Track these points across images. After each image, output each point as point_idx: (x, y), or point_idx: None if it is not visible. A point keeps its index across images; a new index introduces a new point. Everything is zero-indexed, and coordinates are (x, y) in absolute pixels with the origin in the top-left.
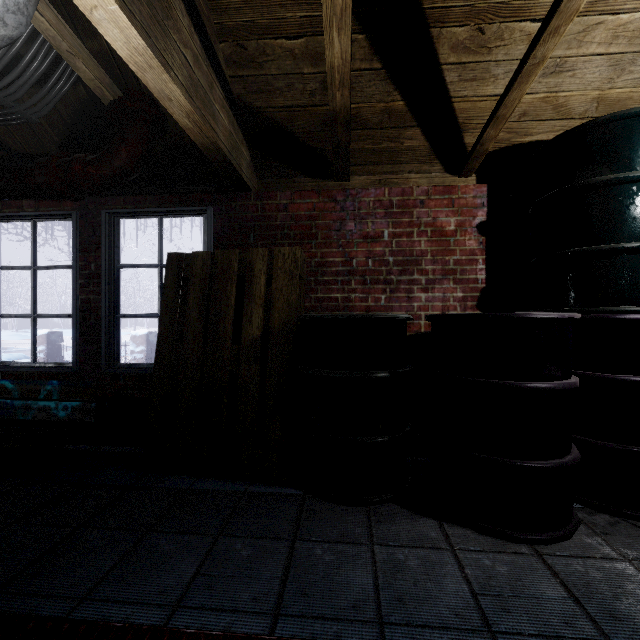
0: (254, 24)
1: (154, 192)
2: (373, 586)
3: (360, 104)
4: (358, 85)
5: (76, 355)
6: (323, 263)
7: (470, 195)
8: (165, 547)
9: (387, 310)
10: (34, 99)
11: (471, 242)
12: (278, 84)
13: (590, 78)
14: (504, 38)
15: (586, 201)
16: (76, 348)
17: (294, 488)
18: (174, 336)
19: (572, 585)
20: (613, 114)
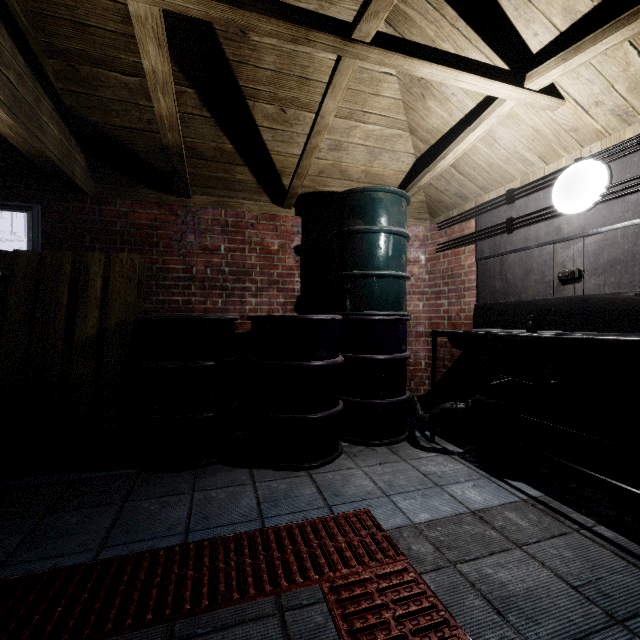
0: (87, 53)
1: None
2: (187, 515)
3: (195, 139)
4: (192, 125)
5: None
6: (165, 269)
7: (289, 224)
8: None
9: (224, 312)
10: None
11: (290, 260)
12: (114, 107)
13: (358, 158)
14: (300, 120)
15: (352, 241)
16: None
17: (130, 468)
18: None
19: (322, 486)
20: (364, 187)
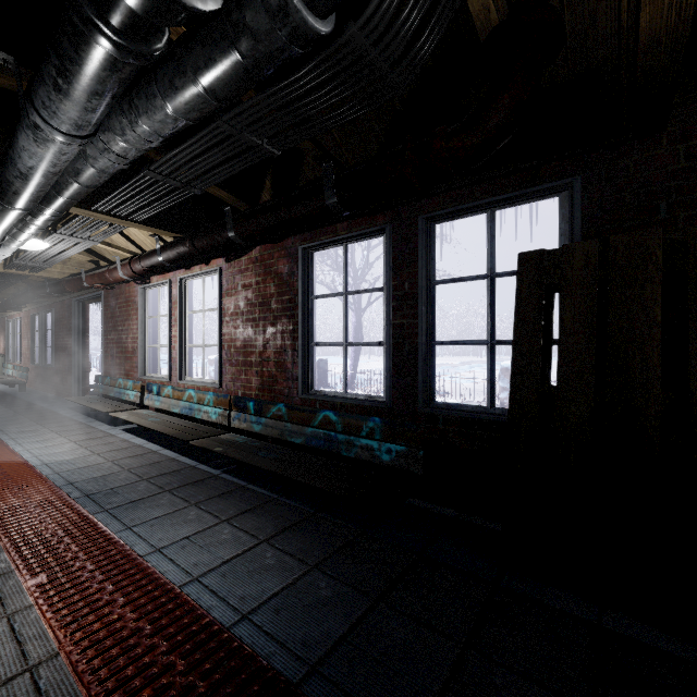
0: None
1: (487, 177)
2: None
3: None
4: None
5: (389, 389)
6: None
7: None
8: None
9: None
10: (410, 55)
11: None
12: None
13: None
14: None
15: None
16: (389, 381)
17: None
18: (538, 372)
19: None
20: None
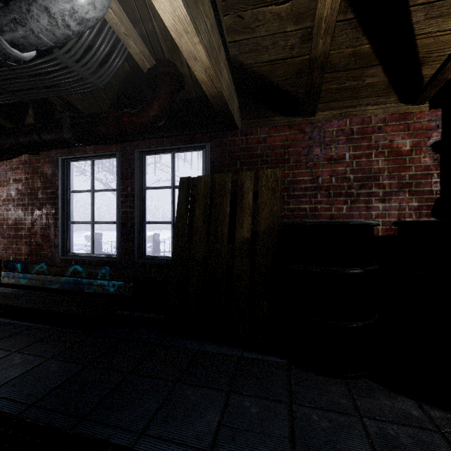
0: None
1: (169, 135)
2: None
3: (331, 51)
4: None
5: (119, 249)
6: (294, 181)
7: (425, 119)
8: (192, 397)
9: (348, 217)
10: (101, 71)
11: (426, 159)
12: (265, 43)
13: None
14: None
15: None
16: (119, 244)
17: (279, 357)
18: (185, 237)
19: None
20: None
